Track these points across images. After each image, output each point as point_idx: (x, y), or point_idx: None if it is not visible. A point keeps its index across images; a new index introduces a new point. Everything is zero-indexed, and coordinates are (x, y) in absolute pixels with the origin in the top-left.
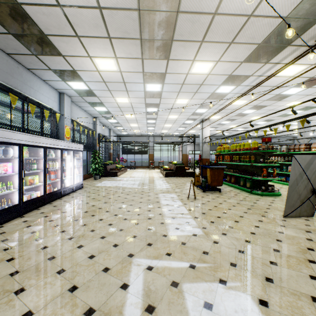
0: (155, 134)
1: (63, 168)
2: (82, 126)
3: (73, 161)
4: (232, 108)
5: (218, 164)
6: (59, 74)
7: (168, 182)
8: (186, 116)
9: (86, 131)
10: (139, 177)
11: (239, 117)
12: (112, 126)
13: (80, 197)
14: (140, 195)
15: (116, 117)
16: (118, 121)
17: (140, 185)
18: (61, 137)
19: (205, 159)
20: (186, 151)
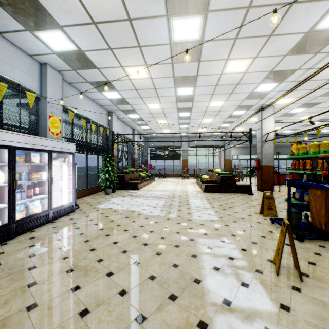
0: (190, 134)
1: (16, 183)
2: (88, 120)
3: (49, 169)
4: (327, 76)
5: (281, 173)
6: (11, 10)
7: (211, 204)
8: (236, 102)
9: (94, 127)
10: (167, 190)
11: (328, 98)
12: (136, 125)
13: (41, 241)
14: (159, 241)
15: (137, 110)
16: (141, 116)
17: (165, 209)
18: (43, 131)
19: (266, 166)
20: (230, 155)
